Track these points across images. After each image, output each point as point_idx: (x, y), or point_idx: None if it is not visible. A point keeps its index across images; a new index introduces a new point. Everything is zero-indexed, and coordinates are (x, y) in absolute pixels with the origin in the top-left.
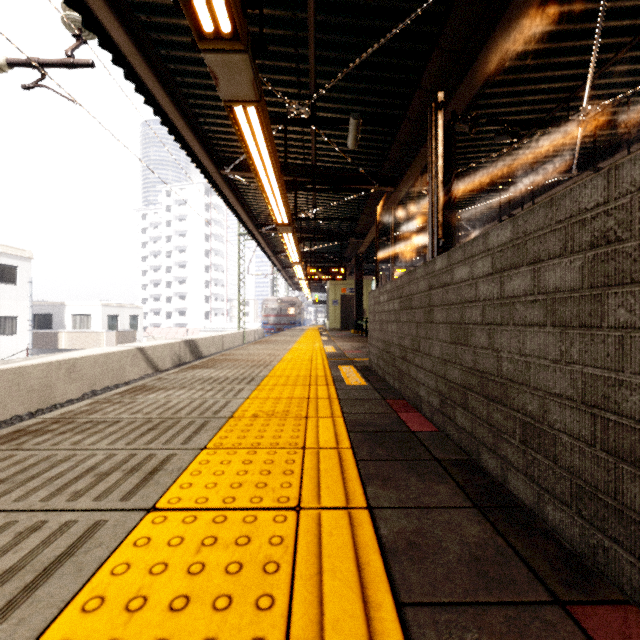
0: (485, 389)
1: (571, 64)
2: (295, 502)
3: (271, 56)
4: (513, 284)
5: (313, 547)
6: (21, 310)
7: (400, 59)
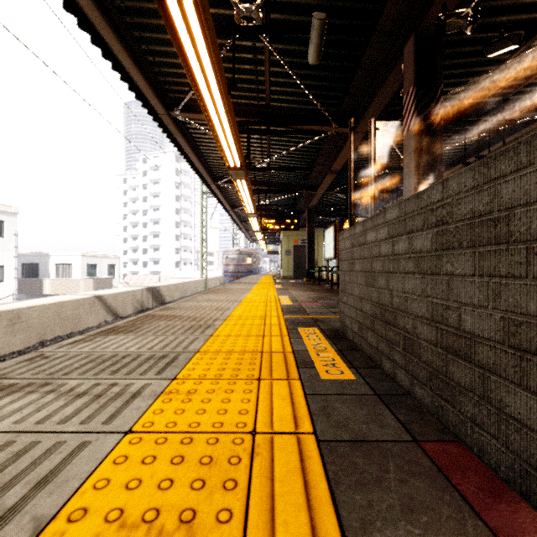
0: None
1: None
2: None
3: None
4: None
5: None
6: (7, 260)
7: None
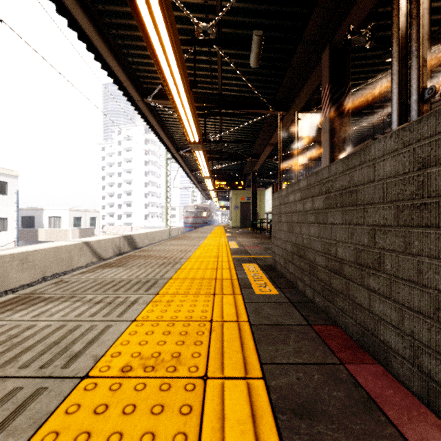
0: None
1: None
2: None
3: None
4: None
5: None
6: (10, 213)
7: None
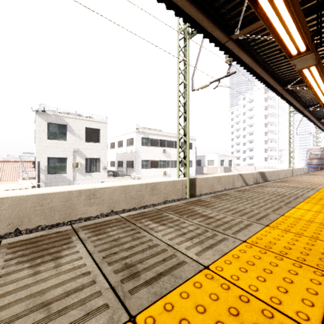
0: None
1: None
2: None
3: (322, 28)
4: None
5: None
6: (193, 158)
7: None
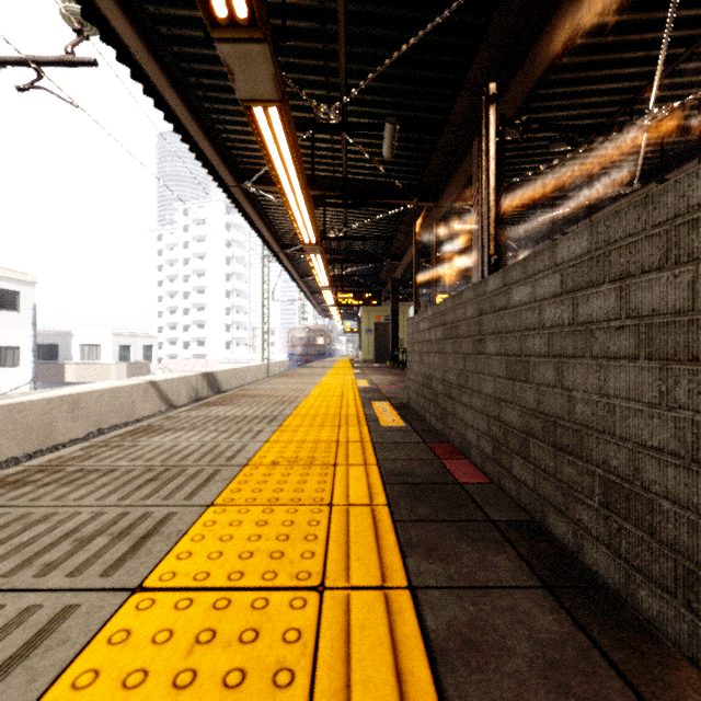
0: (552, 436)
1: (636, 60)
2: (318, 579)
3: (296, 53)
4: (591, 306)
5: (339, 646)
6: (24, 340)
7: (442, 55)
